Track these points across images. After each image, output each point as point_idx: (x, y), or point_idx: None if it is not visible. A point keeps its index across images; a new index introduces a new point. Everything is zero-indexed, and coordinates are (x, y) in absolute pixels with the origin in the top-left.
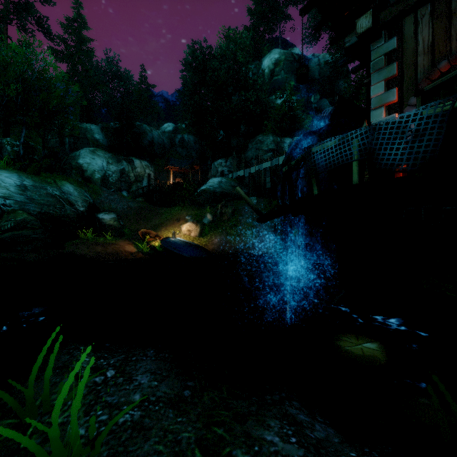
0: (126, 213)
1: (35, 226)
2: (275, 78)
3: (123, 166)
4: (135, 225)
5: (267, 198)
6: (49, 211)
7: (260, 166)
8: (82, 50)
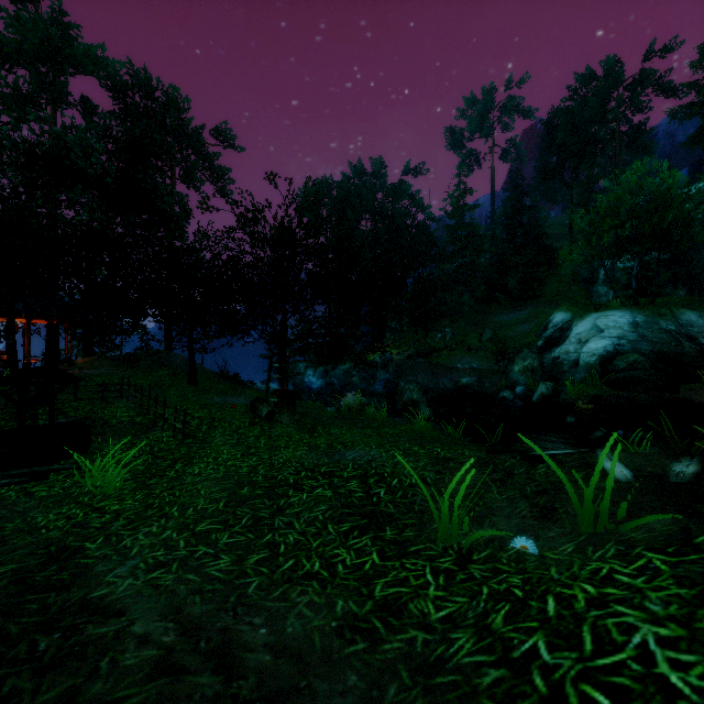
0: None
1: (645, 366)
2: None
3: None
4: None
5: None
6: (662, 349)
7: None
8: None
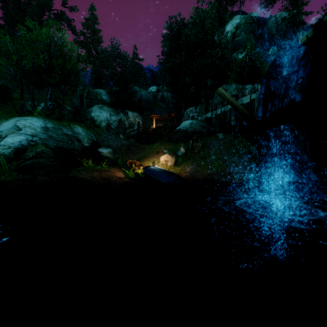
0: (120, 148)
1: (49, 155)
2: (236, 39)
3: (121, 116)
4: (126, 157)
5: (232, 134)
6: (63, 146)
7: (226, 107)
8: (94, 39)
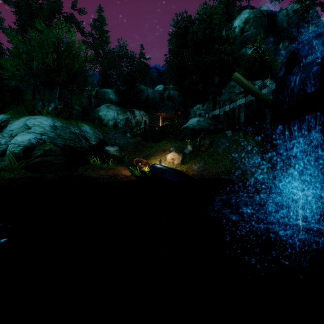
0: (126, 146)
1: (57, 153)
2: (245, 34)
3: (128, 115)
4: (132, 155)
5: (241, 131)
6: (70, 144)
7: (235, 104)
8: (102, 39)
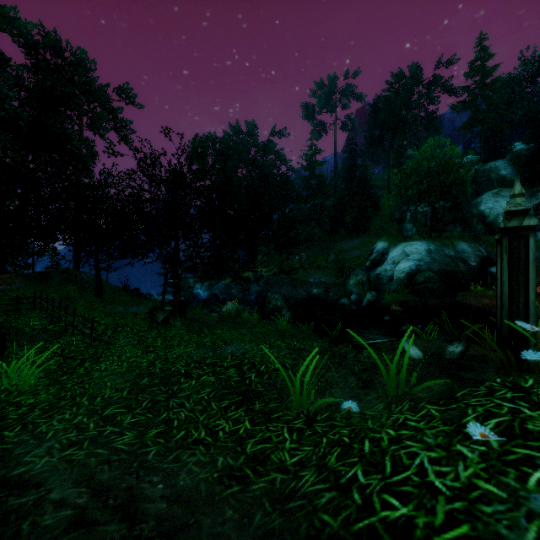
0: None
1: (435, 280)
2: None
3: (539, 199)
4: (539, 278)
5: None
6: (446, 268)
7: None
8: (485, 85)
